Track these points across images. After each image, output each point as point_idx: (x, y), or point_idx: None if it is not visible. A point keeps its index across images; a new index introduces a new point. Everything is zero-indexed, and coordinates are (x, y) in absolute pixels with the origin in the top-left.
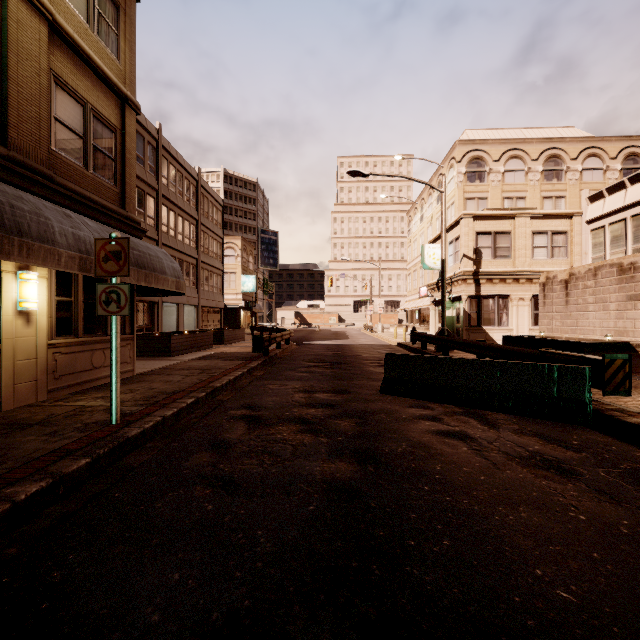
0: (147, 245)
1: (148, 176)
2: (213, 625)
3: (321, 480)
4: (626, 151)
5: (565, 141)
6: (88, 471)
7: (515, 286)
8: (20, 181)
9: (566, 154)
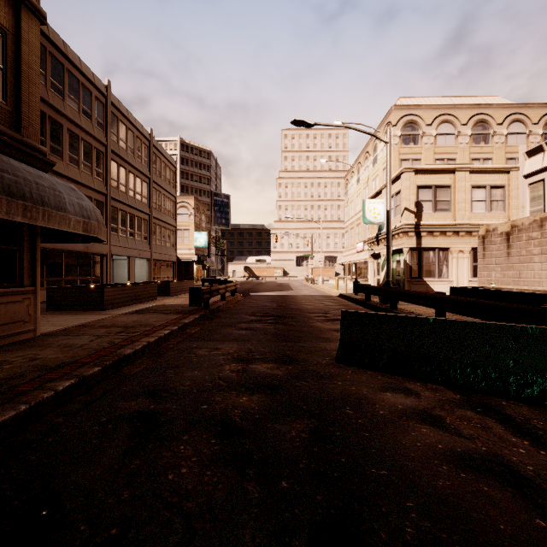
0: (41, 174)
1: (96, 130)
2: None
3: None
4: (546, 117)
5: (492, 107)
6: None
7: (455, 239)
8: None
9: (493, 119)
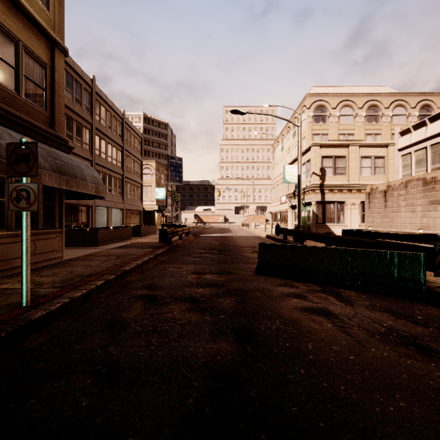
0: (71, 157)
1: (84, 113)
2: None
3: (203, 364)
4: (422, 103)
5: (381, 95)
6: None
7: (349, 195)
8: None
9: (381, 104)
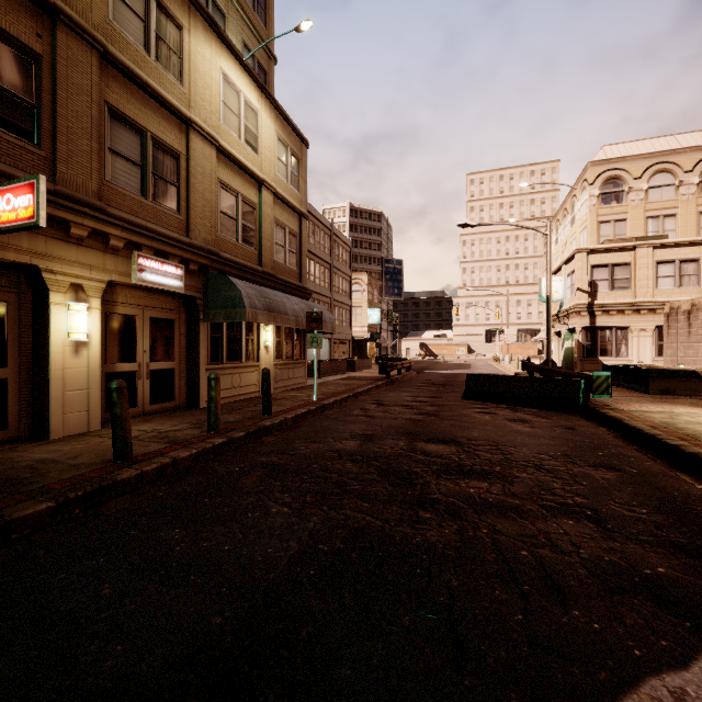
0: (316, 305)
1: None
2: (371, 431)
3: (409, 418)
4: None
5: None
6: (315, 412)
7: (635, 317)
8: (266, 282)
9: None
